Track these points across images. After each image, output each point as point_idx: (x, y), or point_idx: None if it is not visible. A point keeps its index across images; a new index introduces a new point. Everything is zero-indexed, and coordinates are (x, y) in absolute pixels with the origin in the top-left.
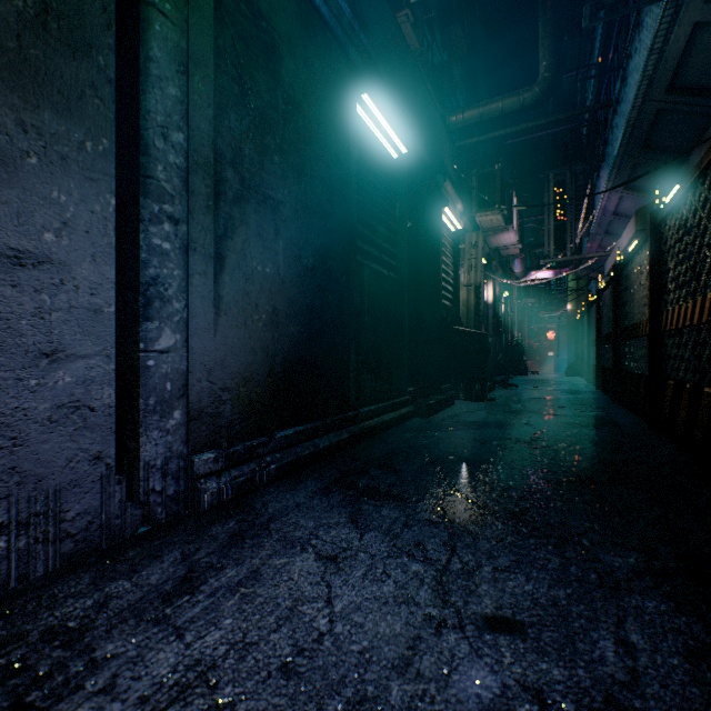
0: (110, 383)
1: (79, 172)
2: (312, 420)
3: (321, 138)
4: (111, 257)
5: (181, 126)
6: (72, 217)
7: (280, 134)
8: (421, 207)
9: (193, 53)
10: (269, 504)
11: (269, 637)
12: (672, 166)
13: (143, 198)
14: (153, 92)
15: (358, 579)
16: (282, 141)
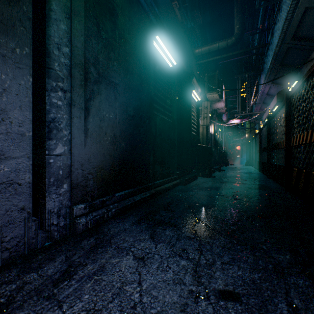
0: (29, 171)
1: (12, 64)
2: (132, 187)
3: (137, 55)
4: (30, 107)
5: (67, 44)
6: (8, 86)
7: (117, 52)
8: (182, 90)
9: (74, 9)
10: (111, 229)
11: (108, 305)
12: (293, 73)
13: (47, 79)
14: (53, 26)
15: (154, 270)
16: (118, 55)
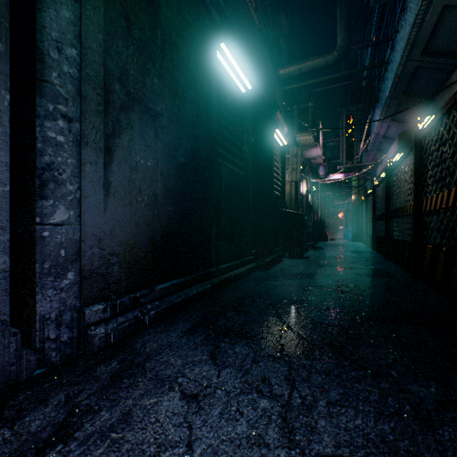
0: (5, 251)
1: None
2: (184, 275)
3: (191, 70)
4: (6, 144)
5: (74, 43)
6: None
7: (159, 63)
8: (261, 128)
9: None
10: (147, 344)
11: None
12: (422, 105)
13: (39, 98)
14: (48, 11)
15: (215, 418)
16: (161, 68)
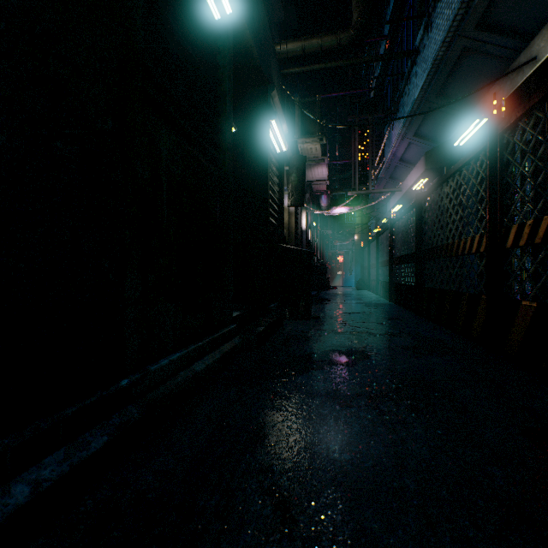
0: None
1: None
2: None
3: None
4: None
5: None
6: None
7: None
8: (248, 115)
9: None
10: None
11: None
12: (457, 114)
13: None
14: None
15: None
16: None
